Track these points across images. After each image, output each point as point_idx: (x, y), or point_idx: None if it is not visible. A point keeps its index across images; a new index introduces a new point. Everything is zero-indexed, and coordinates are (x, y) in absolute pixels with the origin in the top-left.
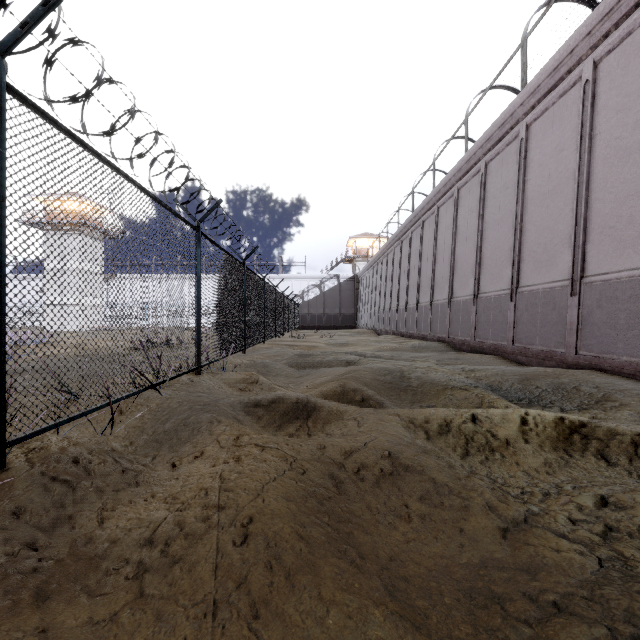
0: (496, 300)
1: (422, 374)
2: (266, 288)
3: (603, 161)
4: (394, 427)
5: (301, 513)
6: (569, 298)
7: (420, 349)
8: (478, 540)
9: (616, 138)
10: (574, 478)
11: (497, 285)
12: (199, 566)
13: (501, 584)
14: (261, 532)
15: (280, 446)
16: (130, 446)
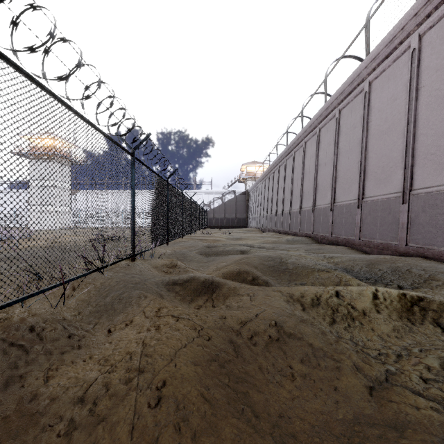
0: (347, 207)
1: (296, 260)
2: (184, 199)
3: (426, 106)
4: (278, 301)
5: (206, 376)
6: (401, 205)
7: (293, 242)
8: (350, 397)
9: (436, 89)
10: (418, 342)
11: (348, 196)
12: (118, 427)
13: (375, 441)
14: (172, 395)
15: (191, 317)
16: (78, 315)
